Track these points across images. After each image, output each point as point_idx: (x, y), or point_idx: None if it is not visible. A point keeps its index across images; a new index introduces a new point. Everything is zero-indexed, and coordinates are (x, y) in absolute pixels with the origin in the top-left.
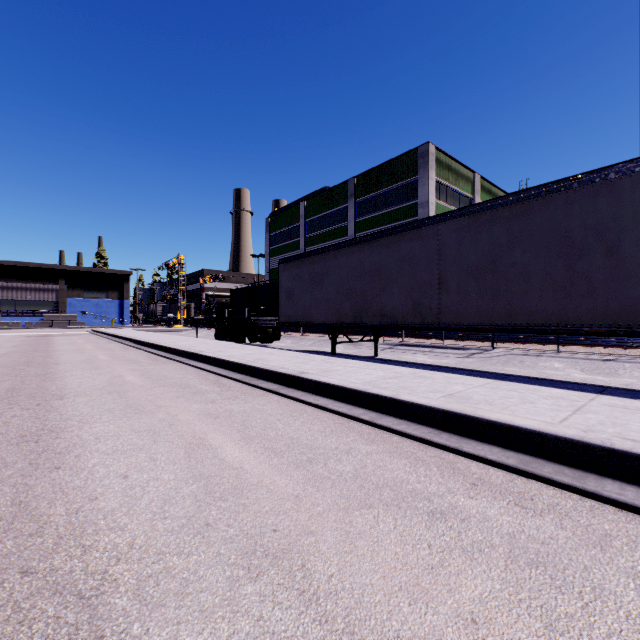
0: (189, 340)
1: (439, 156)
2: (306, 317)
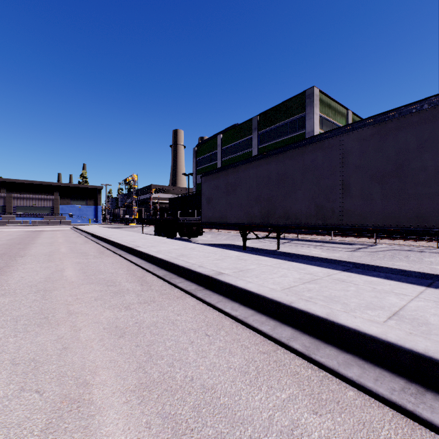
0: (134, 235)
1: (321, 97)
2: (222, 218)
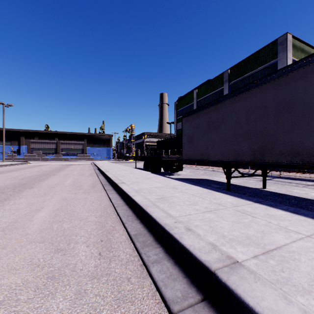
0: (126, 170)
1: (294, 42)
2: (203, 155)
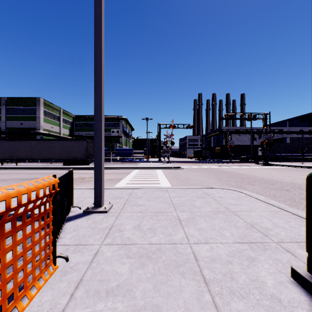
0: None
1: (45, 102)
2: None
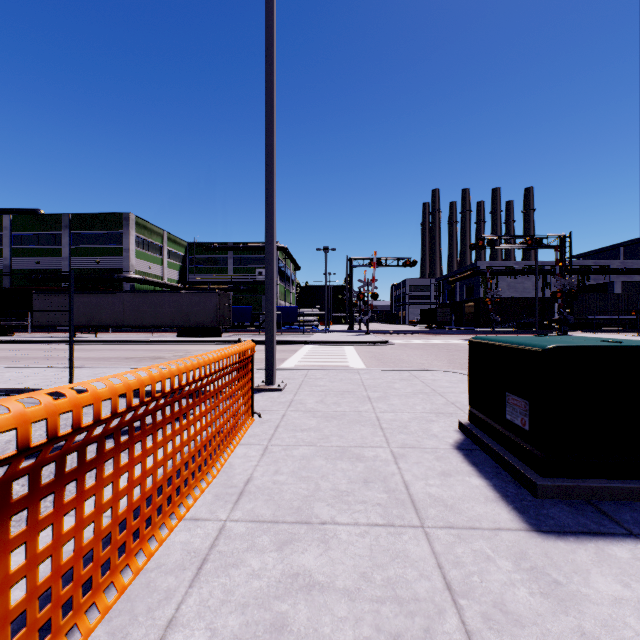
0: None
1: (138, 220)
2: (56, 323)
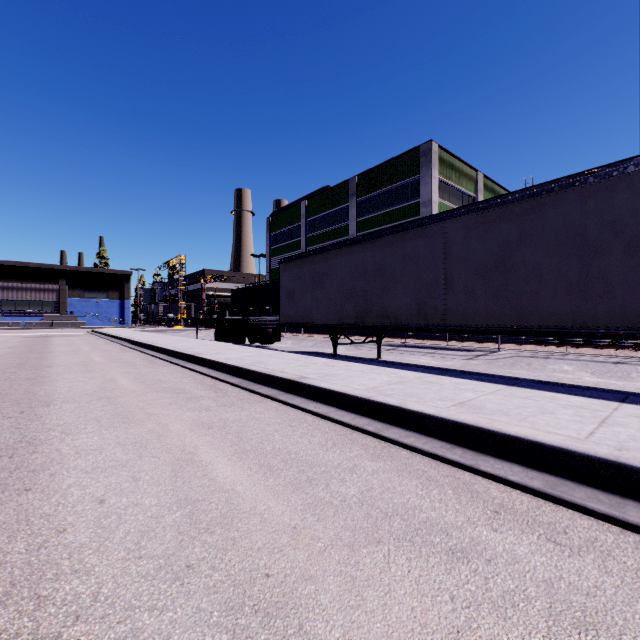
0: (188, 341)
1: (442, 154)
2: (307, 318)
